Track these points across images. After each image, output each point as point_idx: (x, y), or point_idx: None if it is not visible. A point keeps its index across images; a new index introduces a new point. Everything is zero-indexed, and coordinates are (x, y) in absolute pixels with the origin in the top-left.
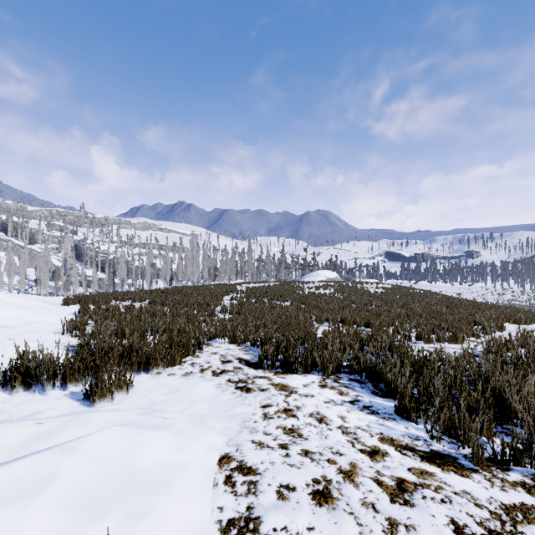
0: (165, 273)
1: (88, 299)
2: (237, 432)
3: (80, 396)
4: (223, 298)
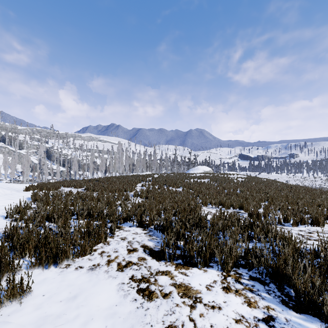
0: (102, 168)
1: (43, 186)
2: None
3: None
4: (136, 185)
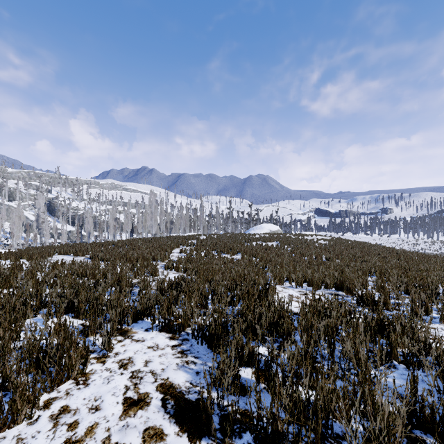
0: (126, 226)
1: (22, 254)
2: None
3: None
4: (173, 251)
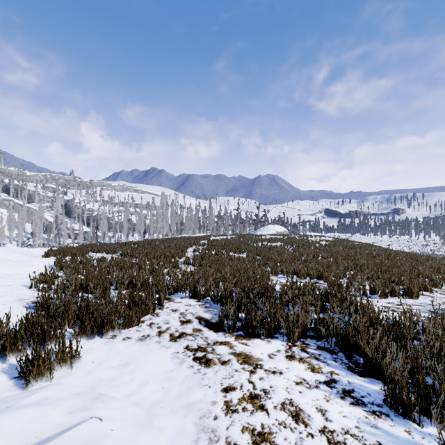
0: (140, 227)
1: (67, 251)
2: (192, 442)
3: (18, 372)
4: (187, 250)
